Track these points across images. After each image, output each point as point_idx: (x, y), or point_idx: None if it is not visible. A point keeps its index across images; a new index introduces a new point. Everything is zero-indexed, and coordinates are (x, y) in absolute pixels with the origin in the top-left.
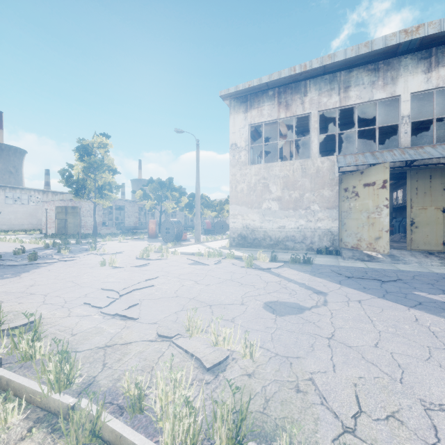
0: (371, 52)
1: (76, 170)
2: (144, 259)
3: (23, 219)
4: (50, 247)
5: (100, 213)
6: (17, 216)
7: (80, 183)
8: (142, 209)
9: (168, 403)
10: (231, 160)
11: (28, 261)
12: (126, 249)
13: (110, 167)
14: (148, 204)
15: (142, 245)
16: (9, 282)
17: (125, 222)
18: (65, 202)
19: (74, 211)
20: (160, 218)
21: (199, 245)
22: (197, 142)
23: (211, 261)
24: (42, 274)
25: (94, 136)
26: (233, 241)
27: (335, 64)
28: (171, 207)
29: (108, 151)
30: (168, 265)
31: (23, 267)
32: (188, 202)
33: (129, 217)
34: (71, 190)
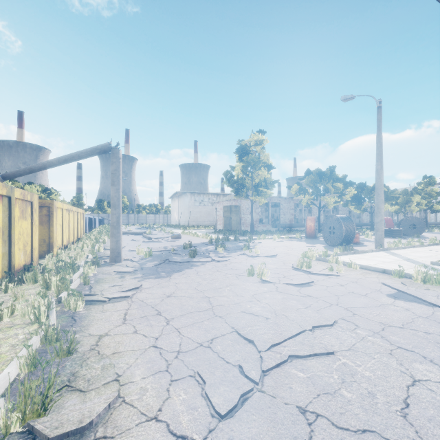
0: None
1: (237, 171)
2: (303, 271)
3: (205, 217)
4: (213, 243)
5: (257, 210)
6: (201, 215)
7: (239, 183)
8: (297, 206)
9: None
10: None
11: (188, 257)
12: (281, 251)
13: (266, 163)
14: (304, 199)
15: (299, 247)
16: (156, 285)
17: (280, 220)
18: (230, 202)
19: (236, 209)
20: (319, 215)
21: (385, 253)
22: (378, 103)
23: (437, 294)
24: (187, 278)
25: (251, 135)
26: None
27: None
28: (332, 201)
29: (263, 147)
30: (346, 290)
31: (181, 264)
32: (355, 195)
33: (284, 215)
34: (233, 189)
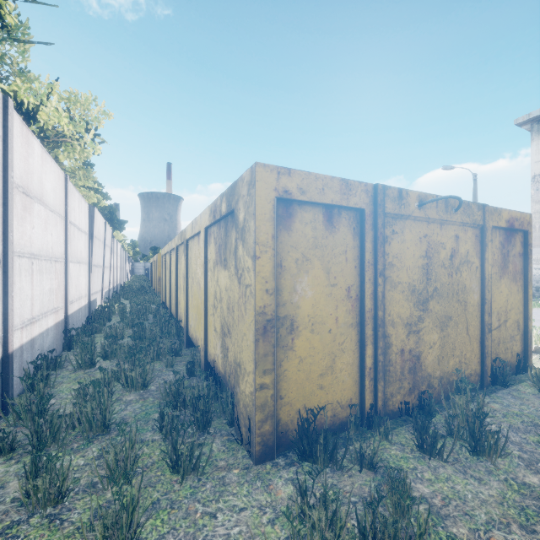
0: None
1: None
2: None
3: None
4: None
5: None
6: None
7: None
8: None
9: (538, 340)
10: (532, 196)
11: None
12: None
13: None
14: None
15: None
16: None
17: None
18: None
19: None
20: None
21: None
22: (474, 176)
23: None
24: None
25: None
26: (535, 291)
27: None
28: None
29: None
30: None
31: None
32: None
33: None
34: None
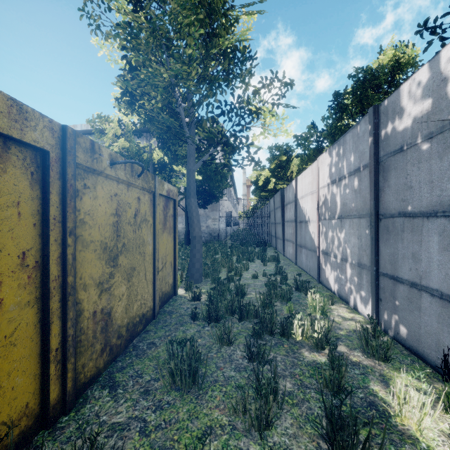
0: (95, 129)
1: None
2: None
3: None
4: None
5: None
6: None
7: None
8: None
9: None
10: None
11: None
12: None
13: None
14: None
15: None
16: None
17: None
18: None
19: None
20: None
21: None
22: None
23: None
24: None
25: None
26: None
27: (78, 131)
28: None
29: None
30: None
31: None
32: None
33: None
34: None
